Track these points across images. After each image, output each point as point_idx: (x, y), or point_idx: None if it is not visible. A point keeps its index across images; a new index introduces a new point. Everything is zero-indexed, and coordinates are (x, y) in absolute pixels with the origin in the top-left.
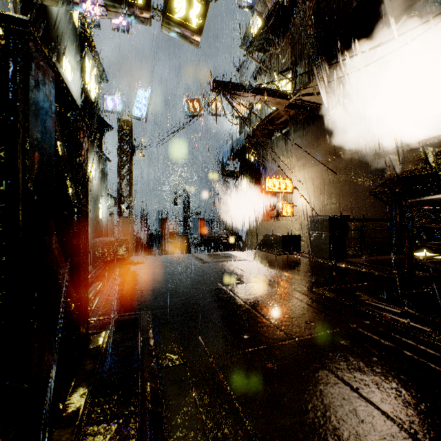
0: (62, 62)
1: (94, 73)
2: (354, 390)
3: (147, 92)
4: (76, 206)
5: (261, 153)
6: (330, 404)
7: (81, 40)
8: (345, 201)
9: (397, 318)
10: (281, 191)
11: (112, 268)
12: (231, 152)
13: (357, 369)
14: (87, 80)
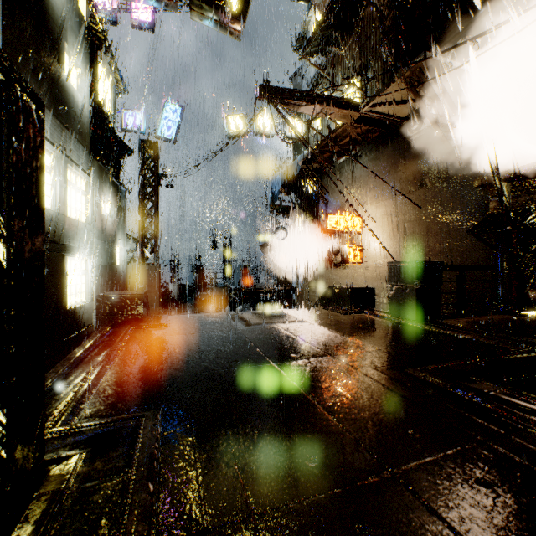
0: (63, 62)
1: (109, 82)
2: None
3: (176, 106)
4: (6, 244)
5: (321, 182)
6: None
7: (92, 38)
8: (432, 243)
9: None
10: (347, 230)
11: (121, 334)
12: (283, 182)
13: None
14: (100, 90)
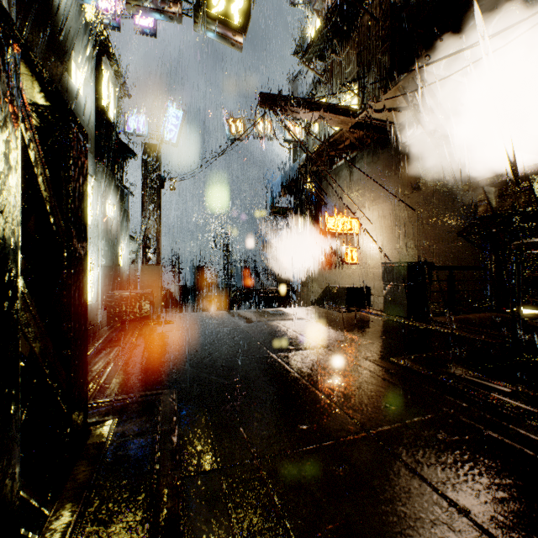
0: (71, 70)
1: (112, 86)
2: (463, 513)
3: (178, 110)
4: (67, 247)
5: (320, 185)
6: (431, 537)
7: (96, 44)
8: (426, 245)
9: (509, 401)
10: (345, 232)
11: (131, 329)
12: (283, 184)
13: (463, 479)
14: (104, 94)
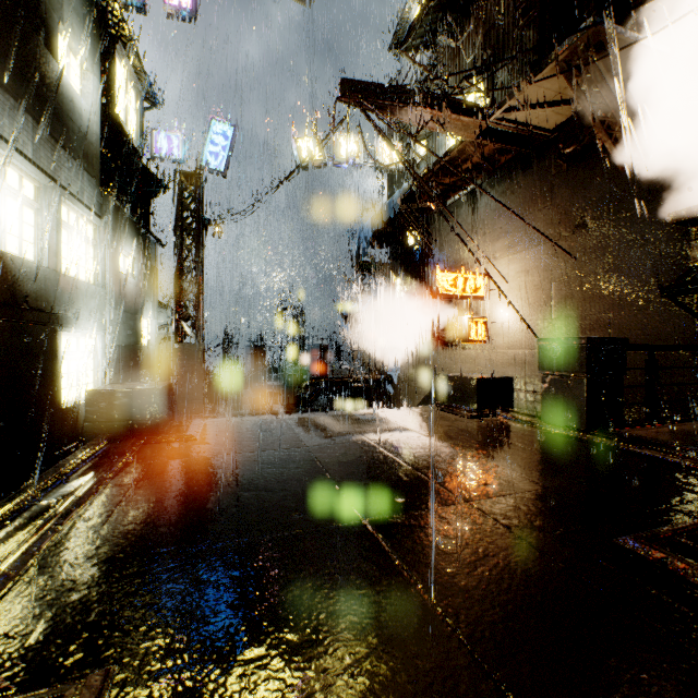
0: (56, 49)
1: (133, 91)
2: None
3: (227, 126)
4: None
5: (428, 229)
6: None
7: (105, 24)
8: (596, 312)
9: None
10: (467, 294)
11: (114, 455)
12: (375, 228)
13: None
14: (119, 100)
